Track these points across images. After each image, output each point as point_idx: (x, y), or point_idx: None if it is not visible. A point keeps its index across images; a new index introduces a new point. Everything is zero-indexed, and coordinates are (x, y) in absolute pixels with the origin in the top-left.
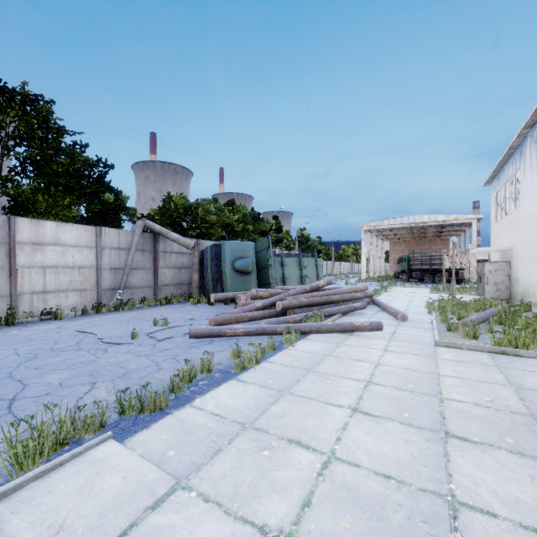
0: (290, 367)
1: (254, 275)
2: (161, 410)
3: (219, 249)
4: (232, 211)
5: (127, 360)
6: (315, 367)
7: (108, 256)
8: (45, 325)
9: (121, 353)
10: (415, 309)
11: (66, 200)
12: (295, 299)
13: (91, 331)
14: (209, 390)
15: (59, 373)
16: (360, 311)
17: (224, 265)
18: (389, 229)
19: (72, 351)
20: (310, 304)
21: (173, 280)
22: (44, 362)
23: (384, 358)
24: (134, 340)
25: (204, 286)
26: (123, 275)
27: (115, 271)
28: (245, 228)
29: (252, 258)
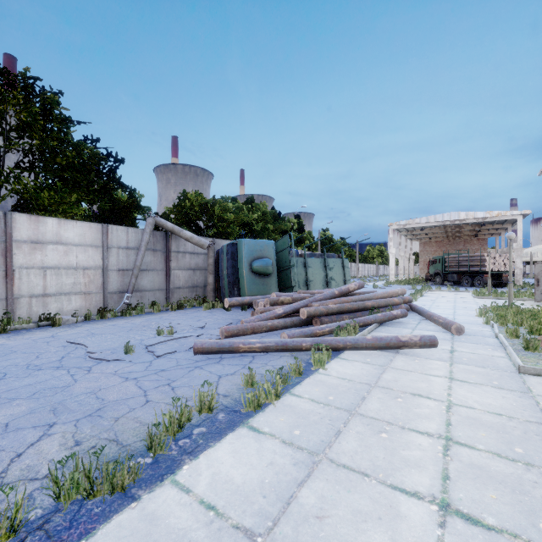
0: (324, 406)
1: (274, 277)
2: (123, 491)
3: (236, 249)
4: (250, 209)
5: (110, 386)
6: (360, 407)
7: (116, 256)
8: (40, 332)
9: (106, 375)
10: (466, 317)
11: (73, 196)
12: (323, 306)
13: (83, 342)
14: (205, 447)
15: (14, 406)
16: (399, 320)
17: (241, 266)
18: (420, 228)
19: (50, 369)
20: (339, 311)
21: (186, 283)
22: (8, 385)
23: (455, 393)
24: (128, 355)
25: (219, 289)
26: (132, 277)
27: (123, 272)
28: (265, 227)
29: (272, 258)
